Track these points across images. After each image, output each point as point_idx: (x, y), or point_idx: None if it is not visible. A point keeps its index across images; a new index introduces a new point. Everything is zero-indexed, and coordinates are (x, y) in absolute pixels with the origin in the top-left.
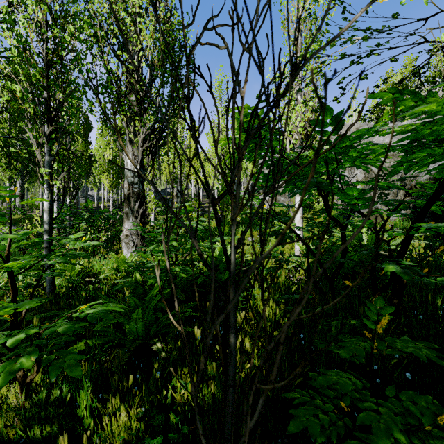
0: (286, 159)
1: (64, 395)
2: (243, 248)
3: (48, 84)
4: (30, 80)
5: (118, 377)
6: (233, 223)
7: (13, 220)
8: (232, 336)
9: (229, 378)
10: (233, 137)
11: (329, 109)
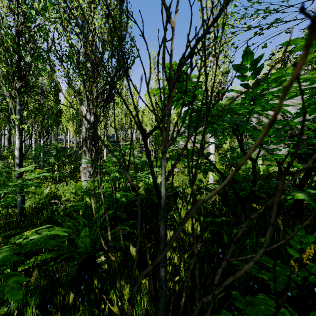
0: None
1: (13, 310)
2: (172, 180)
3: (18, 49)
4: (3, 45)
5: (63, 291)
6: (163, 156)
7: (2, 157)
8: (162, 270)
9: (160, 312)
10: (163, 78)
11: (250, 54)
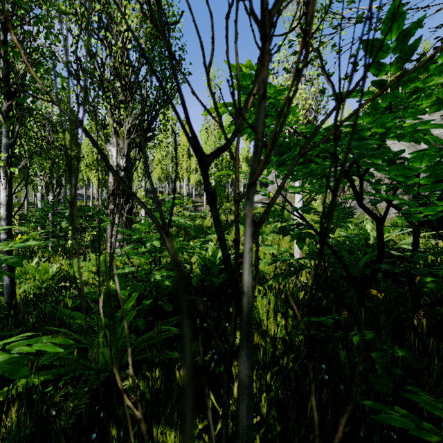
0: (299, 134)
1: None
2: (257, 252)
3: (3, 49)
4: None
5: None
6: (249, 194)
7: None
8: None
9: None
10: (237, 59)
11: (398, 17)
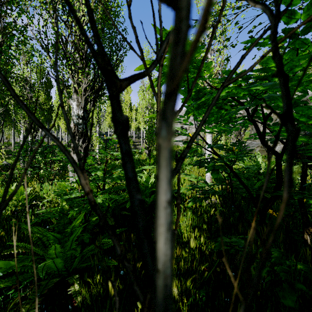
0: (212, 86)
1: None
2: (179, 189)
3: None
4: None
5: None
6: (165, 112)
7: None
8: None
9: None
10: None
11: None
